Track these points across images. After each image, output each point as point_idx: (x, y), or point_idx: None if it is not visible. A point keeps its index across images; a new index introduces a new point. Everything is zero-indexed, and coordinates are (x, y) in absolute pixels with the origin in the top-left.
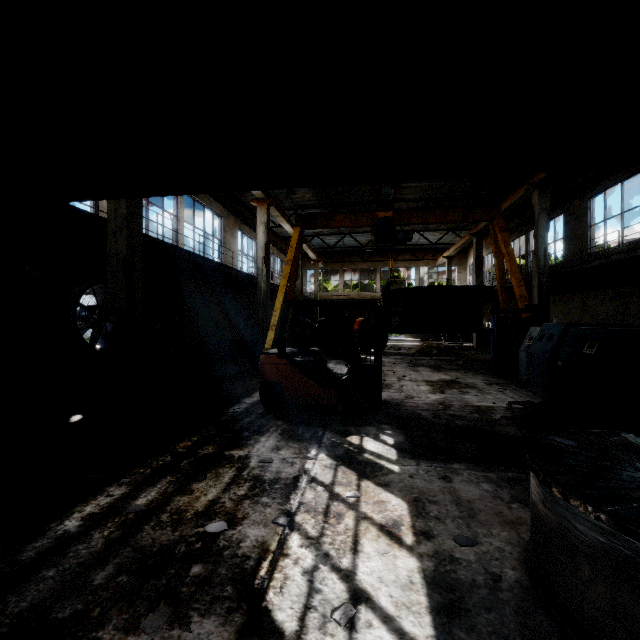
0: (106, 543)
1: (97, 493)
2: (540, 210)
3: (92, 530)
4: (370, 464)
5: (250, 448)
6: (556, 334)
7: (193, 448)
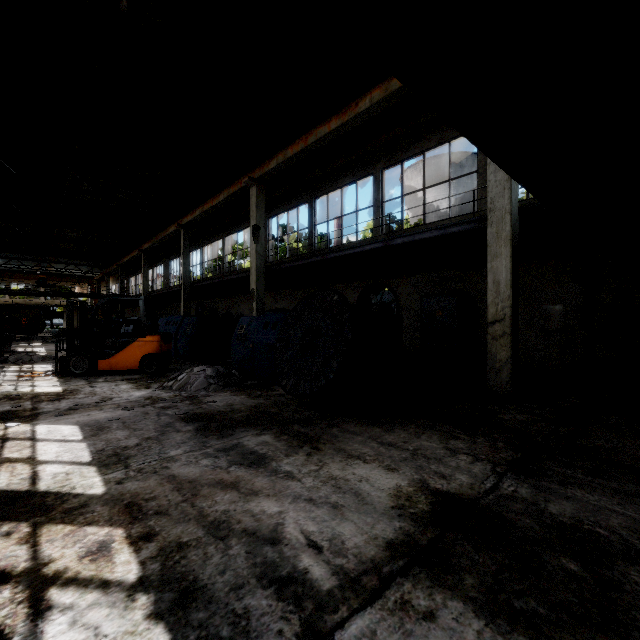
0: None
1: None
2: (107, 282)
3: None
4: None
5: None
6: None
7: None
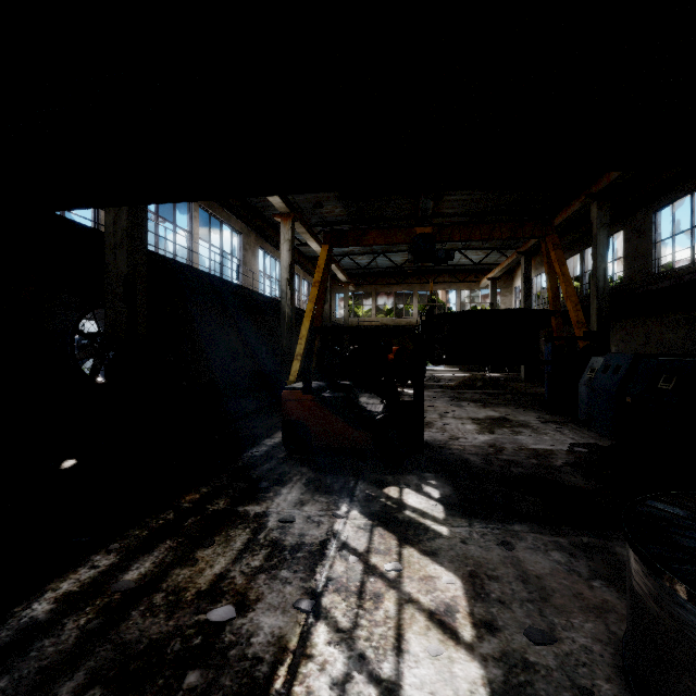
0: (80, 637)
1: (79, 563)
2: (599, 225)
3: (65, 617)
4: (413, 525)
5: (269, 503)
6: (624, 365)
7: (201, 502)
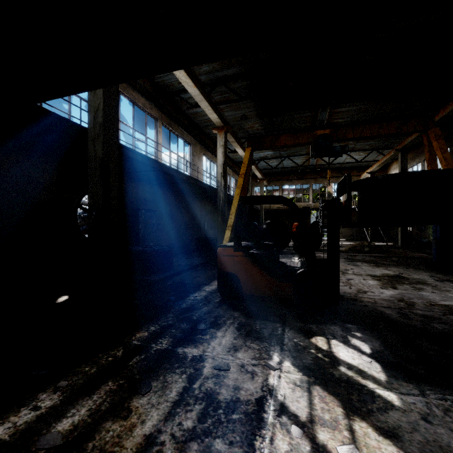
0: None
1: (25, 402)
2: None
3: None
4: (353, 386)
5: (205, 345)
6: None
7: (147, 341)
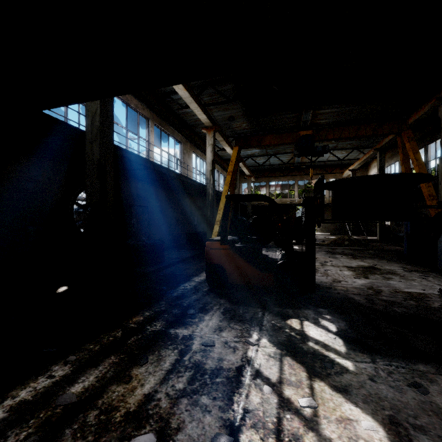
0: None
1: (41, 372)
2: None
3: (10, 429)
4: (318, 356)
5: (194, 327)
6: None
7: (143, 324)
